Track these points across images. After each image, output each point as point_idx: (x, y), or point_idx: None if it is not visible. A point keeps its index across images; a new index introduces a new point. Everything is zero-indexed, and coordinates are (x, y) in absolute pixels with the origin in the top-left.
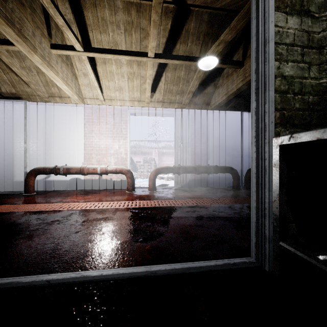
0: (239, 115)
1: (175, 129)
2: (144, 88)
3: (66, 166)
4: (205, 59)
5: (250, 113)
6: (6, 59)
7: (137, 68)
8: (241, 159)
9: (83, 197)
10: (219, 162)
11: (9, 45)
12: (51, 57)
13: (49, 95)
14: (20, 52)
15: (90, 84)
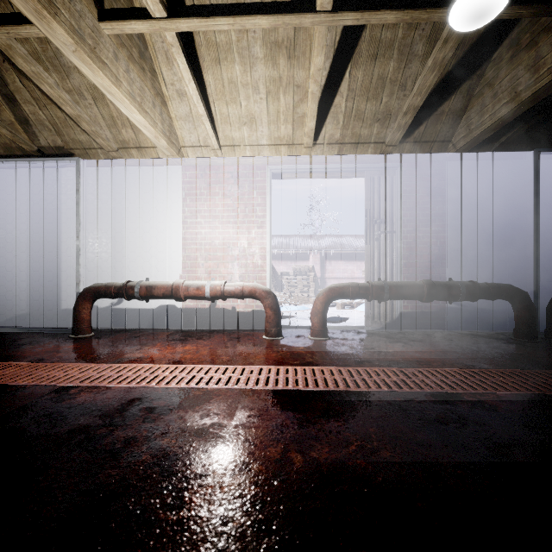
0: (529, 160)
1: (367, 201)
2: (302, 113)
3: (145, 282)
4: None
5: None
6: (26, 65)
7: (286, 66)
8: (535, 267)
9: (174, 350)
10: (473, 274)
11: (20, 24)
12: (100, 41)
13: (119, 145)
14: (60, 57)
15: (192, 114)
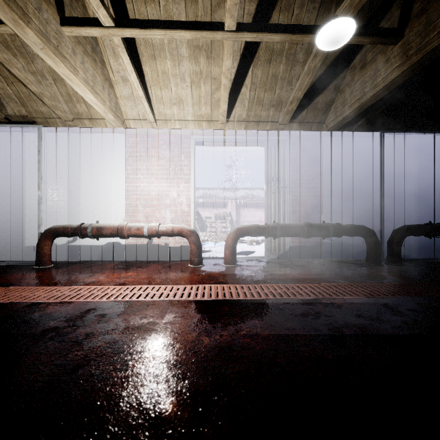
0: (377, 138)
1: (266, 164)
2: (218, 98)
3: (96, 224)
4: (332, 23)
5: (396, 134)
6: None
7: (205, 64)
8: (380, 213)
9: (119, 275)
10: (340, 218)
11: None
12: (62, 40)
13: (74, 116)
14: (26, 46)
15: (133, 95)
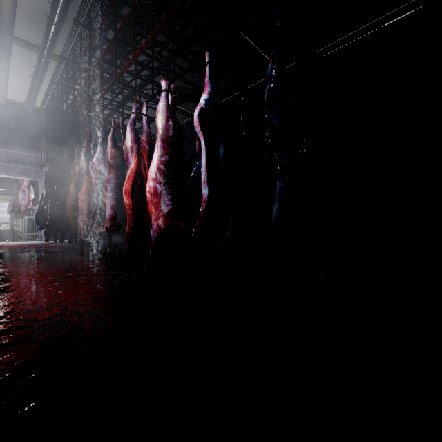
0: None
1: None
2: None
3: None
4: None
5: None
6: None
7: None
8: None
9: None
10: None
11: None
12: None
13: None
14: None
15: None
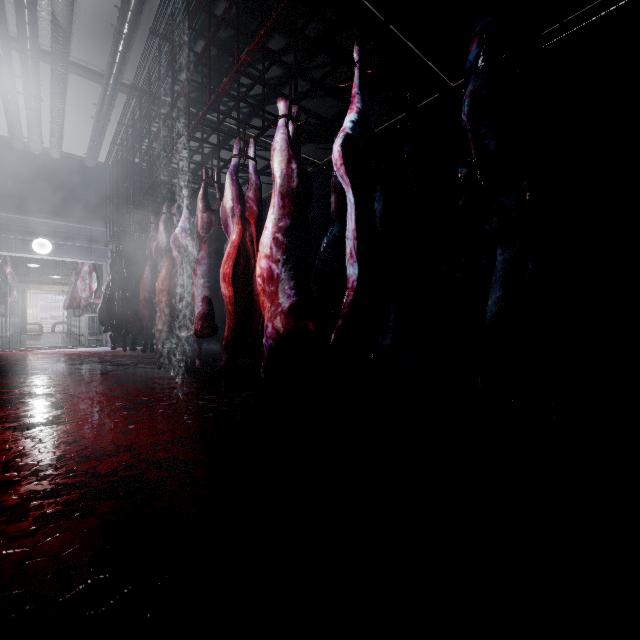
0: None
1: None
2: None
3: None
4: None
5: None
6: None
7: None
8: None
9: None
10: None
11: None
12: None
13: None
14: None
15: None
